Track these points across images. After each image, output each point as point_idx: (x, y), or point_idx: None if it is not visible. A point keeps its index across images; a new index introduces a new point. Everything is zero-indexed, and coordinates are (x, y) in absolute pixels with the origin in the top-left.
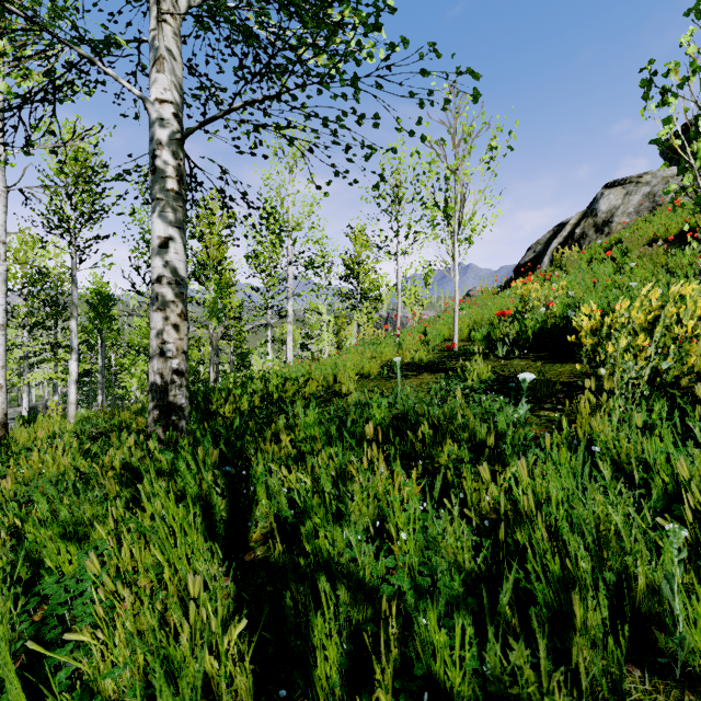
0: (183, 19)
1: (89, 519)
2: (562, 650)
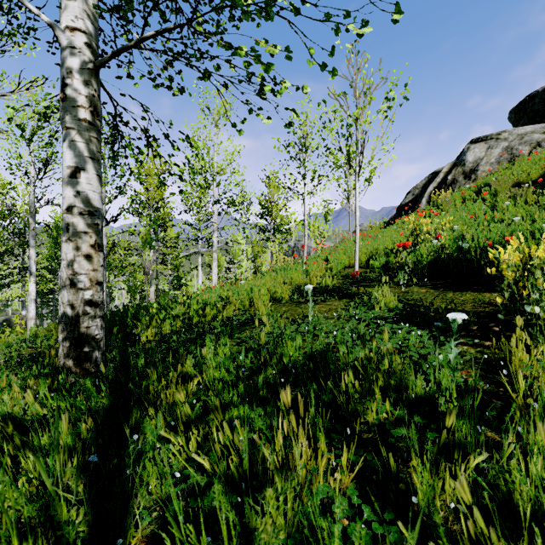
0: None
1: None
2: None
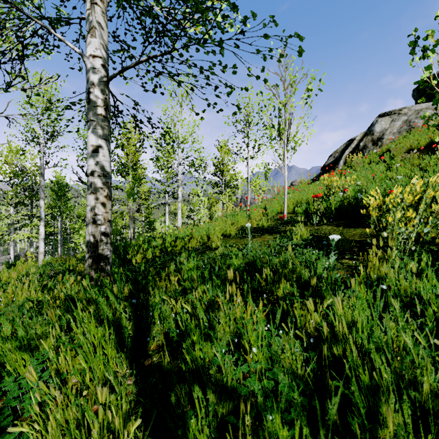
0: (108, 3)
1: (39, 335)
2: (370, 438)
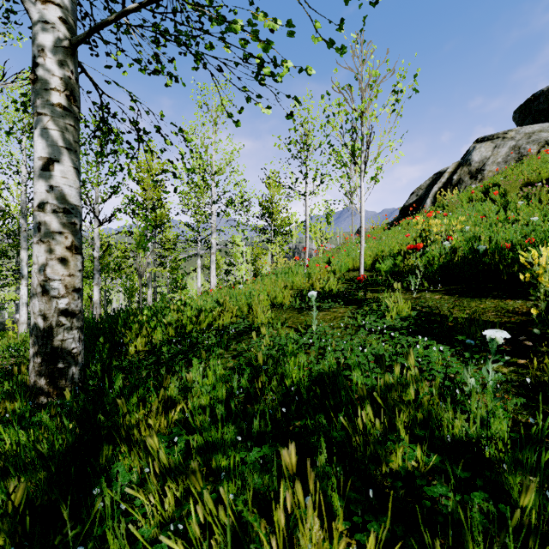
0: None
1: None
2: None
